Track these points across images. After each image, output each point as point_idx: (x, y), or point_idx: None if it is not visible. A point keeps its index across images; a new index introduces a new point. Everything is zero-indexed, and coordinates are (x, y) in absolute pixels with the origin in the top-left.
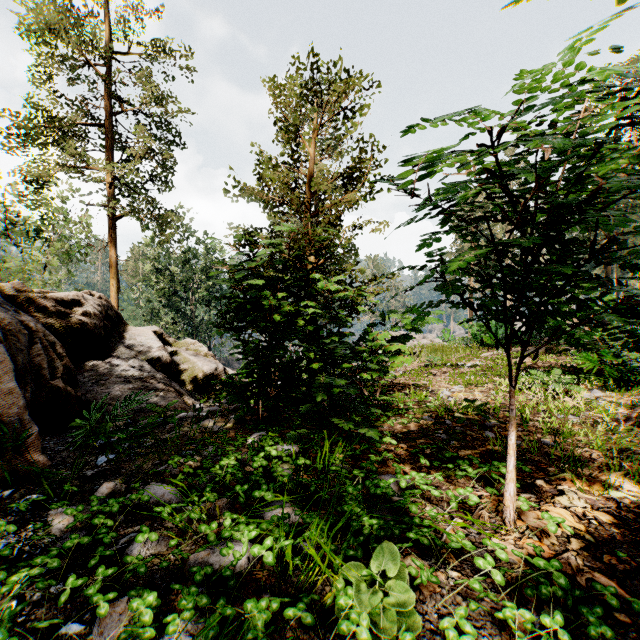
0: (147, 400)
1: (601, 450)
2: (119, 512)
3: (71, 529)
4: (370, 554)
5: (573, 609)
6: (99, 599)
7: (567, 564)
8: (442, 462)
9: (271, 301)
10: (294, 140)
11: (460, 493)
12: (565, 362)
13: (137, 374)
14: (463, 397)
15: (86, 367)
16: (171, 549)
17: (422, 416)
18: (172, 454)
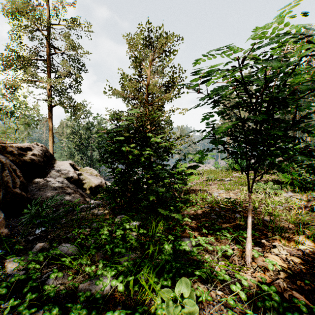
0: (65, 198)
1: (293, 223)
2: (44, 259)
3: (17, 270)
4: (176, 282)
5: (282, 312)
6: (26, 312)
7: (278, 286)
8: (214, 230)
9: (127, 148)
10: (139, 66)
11: (223, 248)
12: (274, 178)
13: (60, 185)
14: (224, 196)
15: (34, 182)
16: (70, 280)
17: (204, 206)
18: (75, 227)
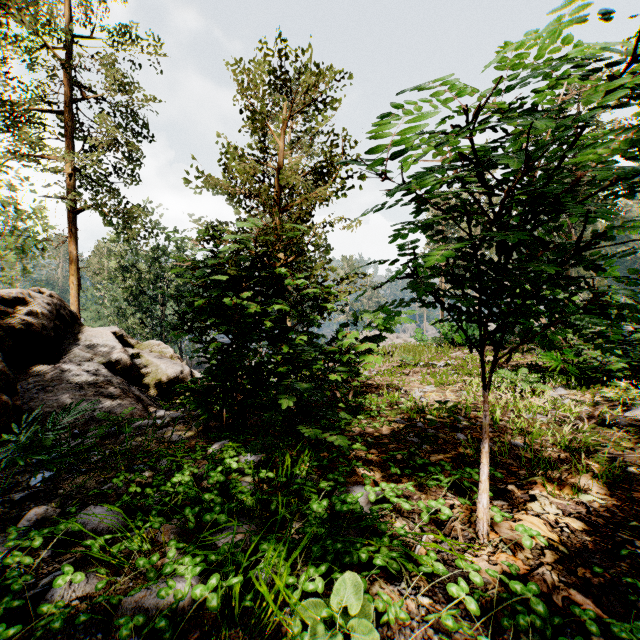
0: (101, 407)
1: (569, 450)
2: (46, 544)
3: None
4: (334, 581)
5: (551, 635)
6: None
7: (542, 581)
8: (414, 468)
9: (235, 300)
10: (261, 129)
11: (432, 506)
12: (530, 361)
13: (91, 379)
14: (435, 397)
15: (32, 372)
16: (103, 589)
17: (394, 418)
18: (121, 469)
